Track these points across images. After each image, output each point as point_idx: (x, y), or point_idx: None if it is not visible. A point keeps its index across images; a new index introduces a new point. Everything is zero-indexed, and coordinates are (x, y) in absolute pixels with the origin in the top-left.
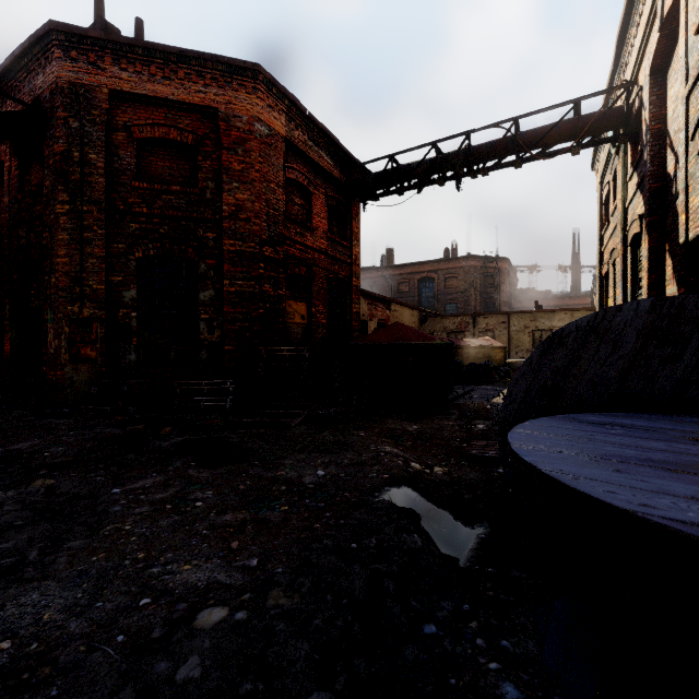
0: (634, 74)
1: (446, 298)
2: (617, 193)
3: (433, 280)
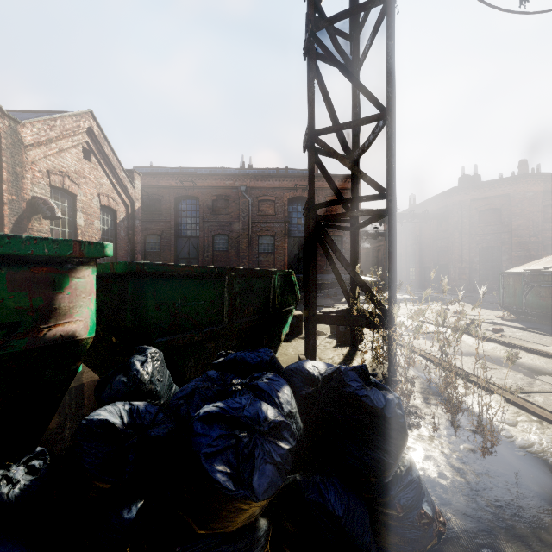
0: None
1: None
2: None
3: None
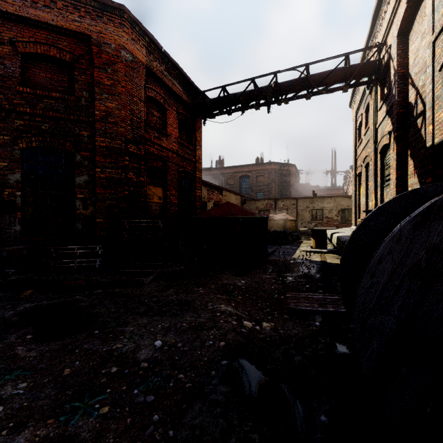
0: (384, 38)
1: (257, 189)
2: (370, 119)
3: (249, 177)
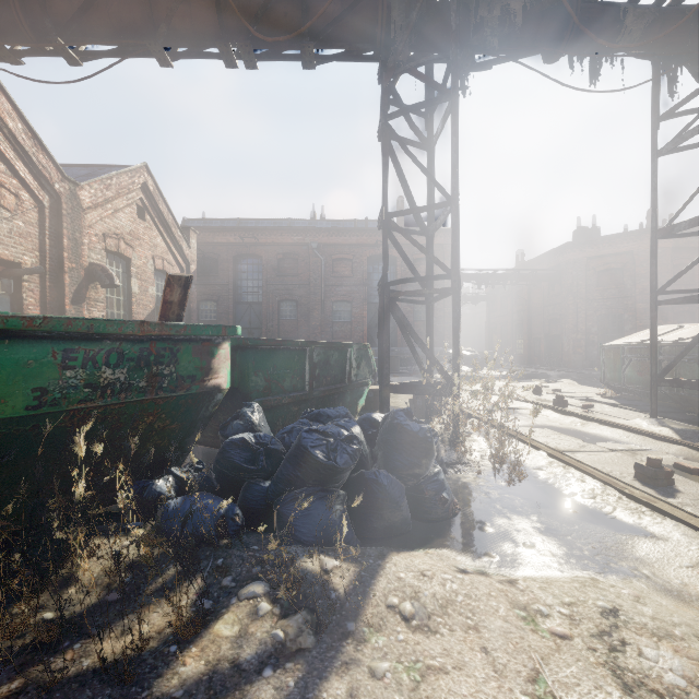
0: None
1: None
2: None
3: None
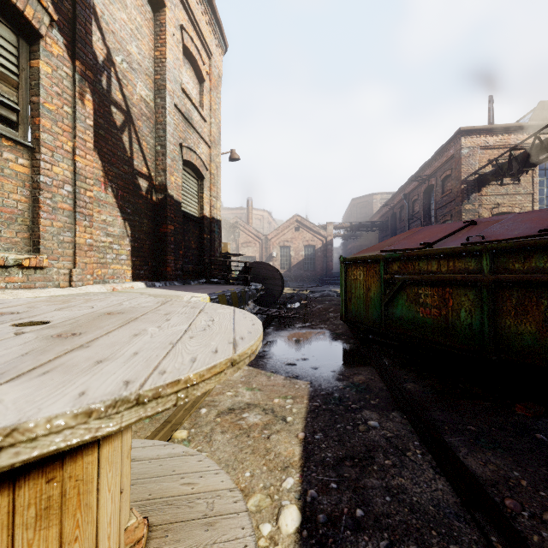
0: None
1: None
2: None
3: None
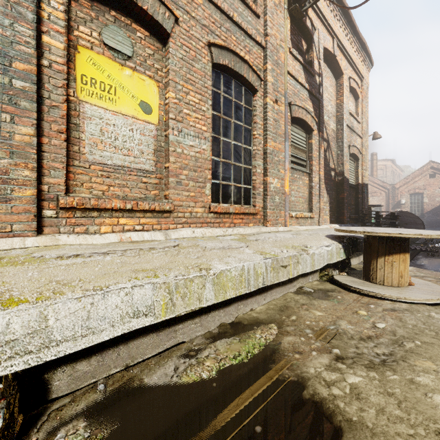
0: None
1: None
2: (271, 21)
3: None
